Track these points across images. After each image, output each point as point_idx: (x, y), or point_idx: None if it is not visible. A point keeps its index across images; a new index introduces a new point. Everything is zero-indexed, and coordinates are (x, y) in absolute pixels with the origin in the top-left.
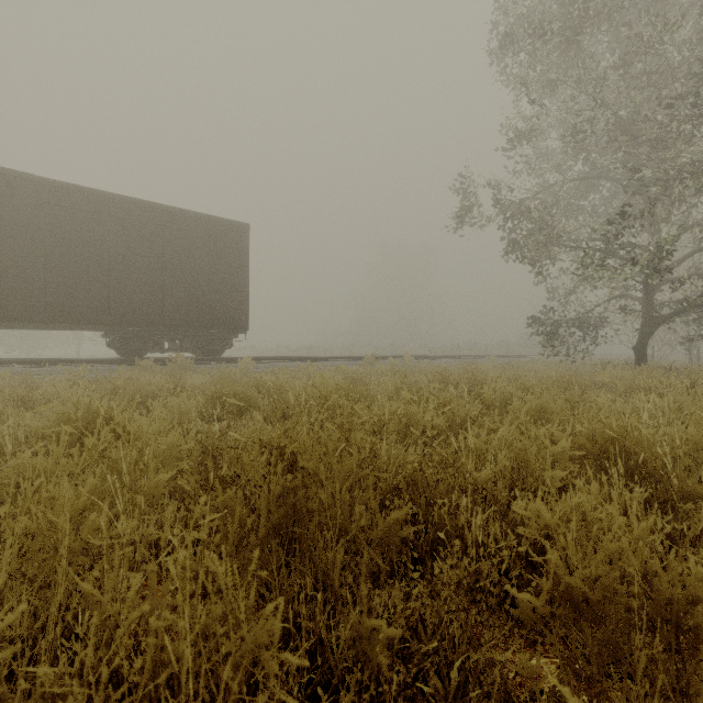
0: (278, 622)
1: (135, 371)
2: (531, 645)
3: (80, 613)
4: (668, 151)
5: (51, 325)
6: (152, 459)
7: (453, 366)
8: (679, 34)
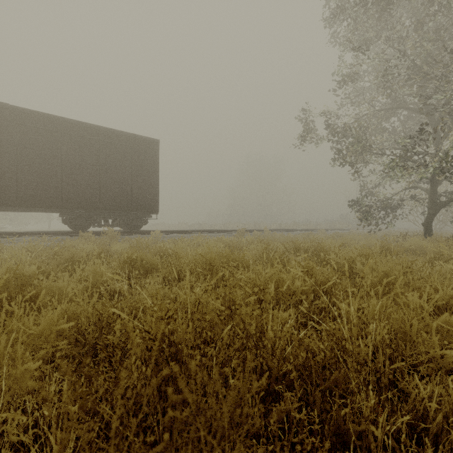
0: None
1: (77, 240)
2: None
3: None
4: None
5: (22, 208)
6: (30, 339)
7: (297, 236)
8: None
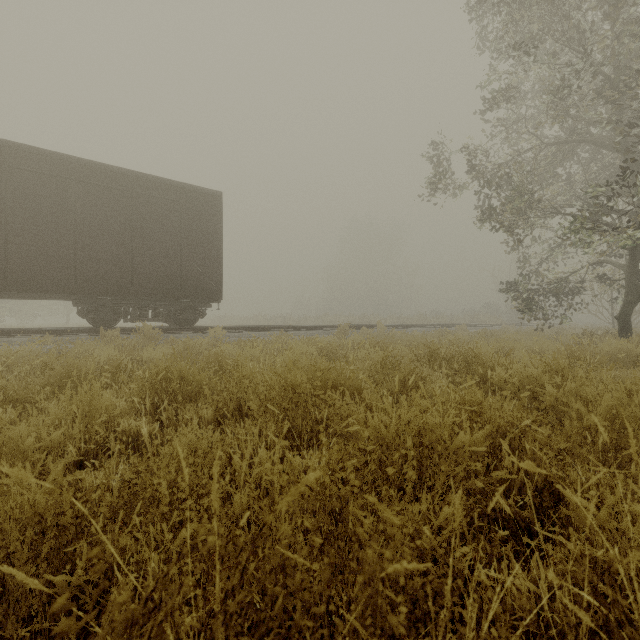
0: None
1: (93, 343)
2: None
3: None
4: None
5: (16, 294)
6: None
7: (427, 335)
8: None
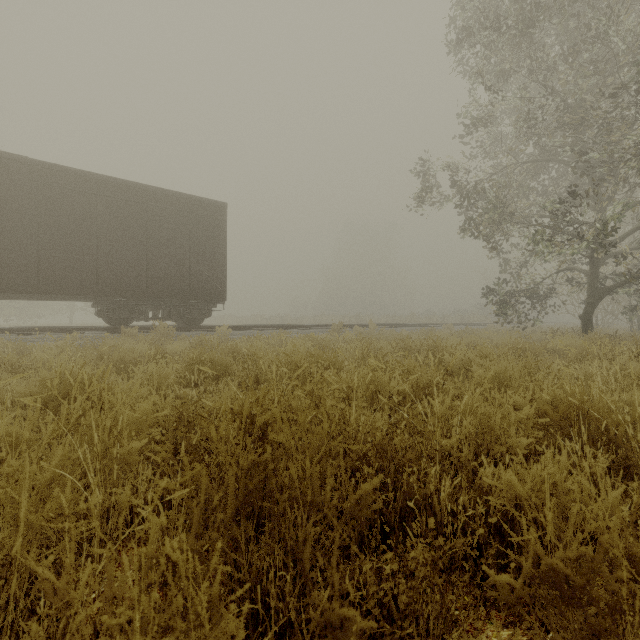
0: (242, 625)
1: (121, 339)
2: (507, 626)
3: (43, 592)
4: (613, 134)
5: (44, 296)
6: (126, 426)
7: (413, 333)
8: (624, 26)
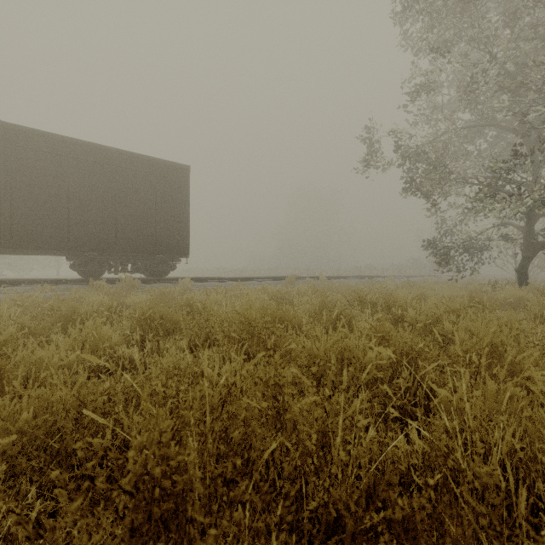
0: None
1: (85, 291)
2: None
3: None
4: None
5: (19, 251)
6: None
7: (360, 285)
8: None
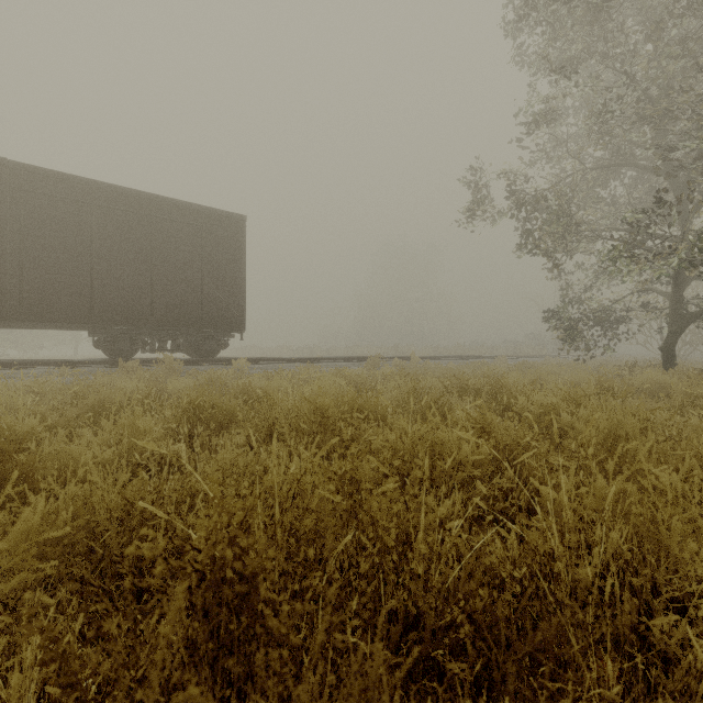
0: None
1: (114, 374)
2: None
3: None
4: None
5: (30, 324)
6: None
7: (463, 367)
8: None
